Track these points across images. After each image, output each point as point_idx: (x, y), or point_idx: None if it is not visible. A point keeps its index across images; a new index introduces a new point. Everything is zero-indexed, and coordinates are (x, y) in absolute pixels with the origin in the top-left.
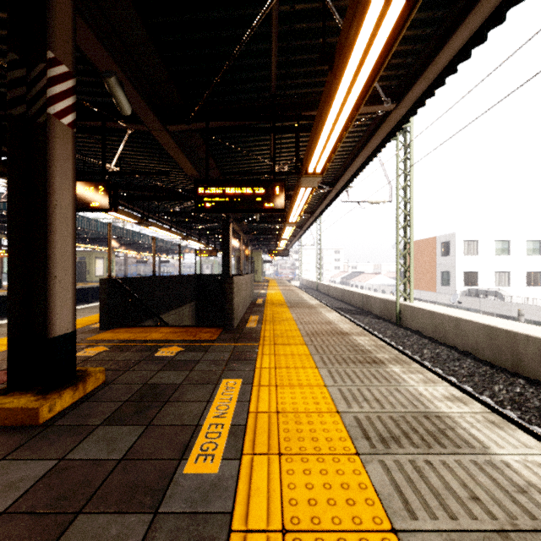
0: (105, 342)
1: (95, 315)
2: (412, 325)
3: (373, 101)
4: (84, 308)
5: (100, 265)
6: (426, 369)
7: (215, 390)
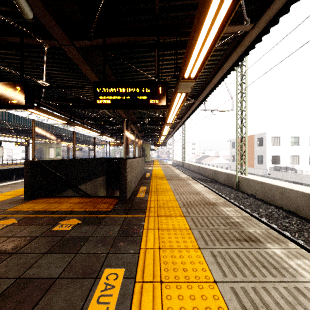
0: (19, 213)
1: None
2: (247, 190)
3: (235, 23)
4: None
5: (52, 152)
6: (265, 225)
7: (92, 292)
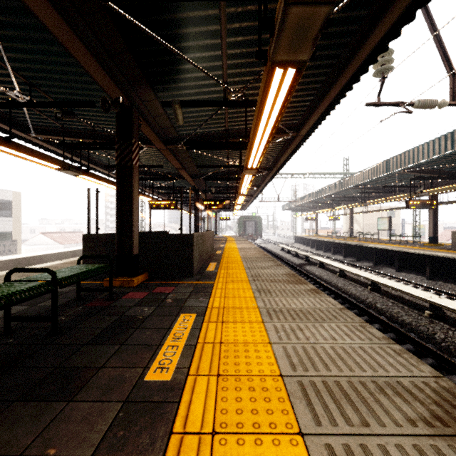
0: None
1: (237, 254)
2: None
3: None
4: (270, 258)
5: None
6: None
7: None
